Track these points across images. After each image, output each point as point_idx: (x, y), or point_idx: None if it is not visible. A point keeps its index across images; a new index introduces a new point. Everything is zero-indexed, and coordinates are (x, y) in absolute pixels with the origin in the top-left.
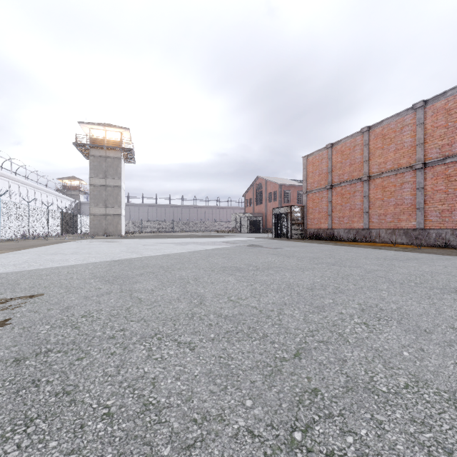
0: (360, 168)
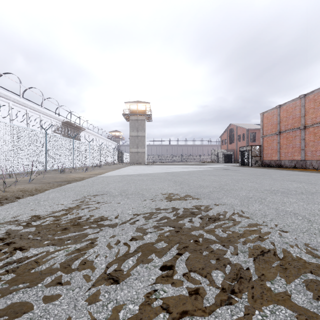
0: (299, 121)
